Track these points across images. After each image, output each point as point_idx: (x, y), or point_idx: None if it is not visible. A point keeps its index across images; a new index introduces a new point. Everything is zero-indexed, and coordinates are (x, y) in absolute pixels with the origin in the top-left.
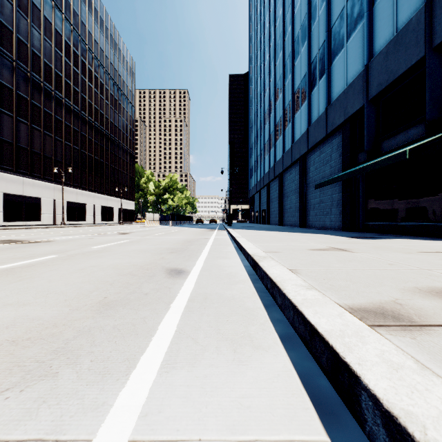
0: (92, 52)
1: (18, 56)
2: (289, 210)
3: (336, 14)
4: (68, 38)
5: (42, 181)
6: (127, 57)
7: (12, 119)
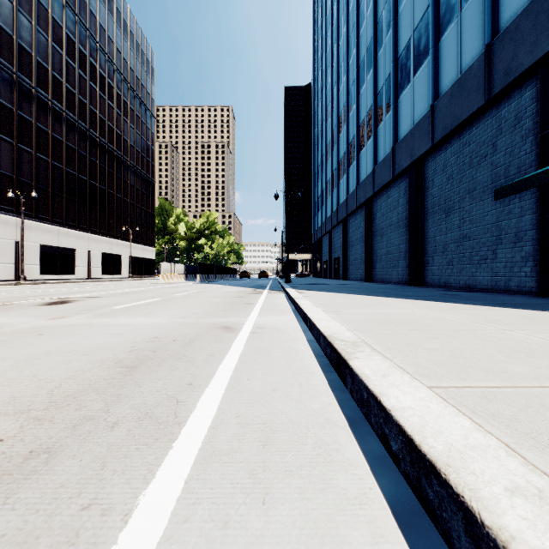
0: (85, 28)
1: None
2: (386, 258)
3: None
4: None
5: None
6: (143, 46)
7: None
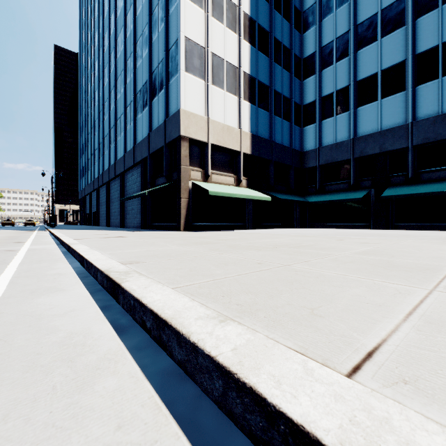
0: None
1: None
2: (114, 214)
3: (138, 88)
4: None
5: None
6: None
7: None
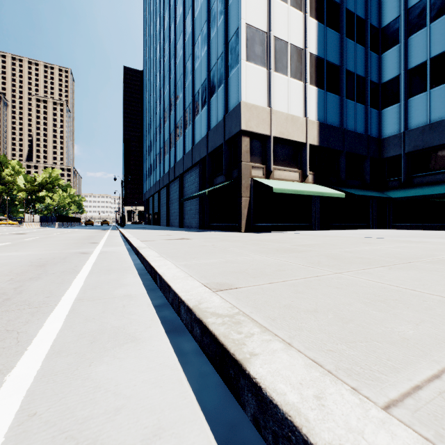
0: None
1: None
2: (174, 214)
3: (197, 89)
4: None
5: None
6: None
7: None
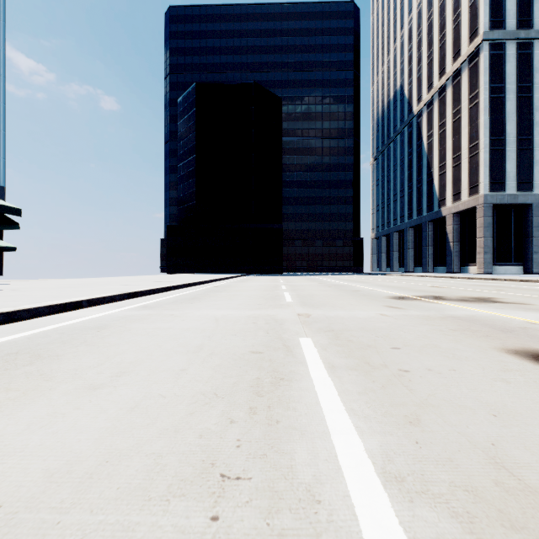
0: None
1: None
2: None
3: None
4: None
5: None
6: None
7: None
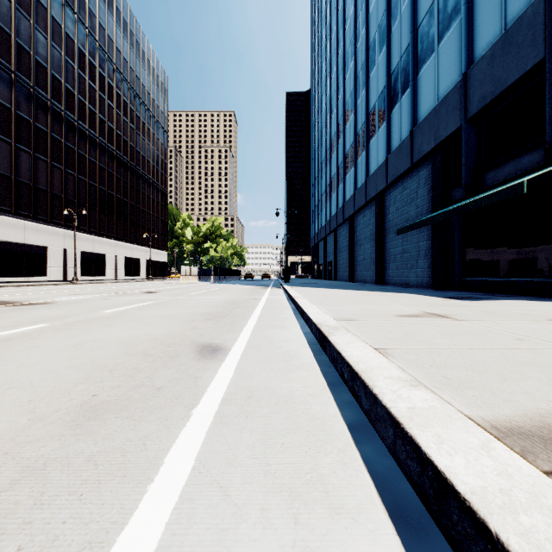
0: (113, 63)
1: (19, 67)
2: (363, 263)
3: (424, 10)
4: (83, 44)
5: (49, 225)
6: (158, 70)
7: (10, 147)
